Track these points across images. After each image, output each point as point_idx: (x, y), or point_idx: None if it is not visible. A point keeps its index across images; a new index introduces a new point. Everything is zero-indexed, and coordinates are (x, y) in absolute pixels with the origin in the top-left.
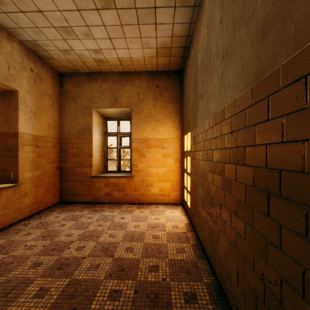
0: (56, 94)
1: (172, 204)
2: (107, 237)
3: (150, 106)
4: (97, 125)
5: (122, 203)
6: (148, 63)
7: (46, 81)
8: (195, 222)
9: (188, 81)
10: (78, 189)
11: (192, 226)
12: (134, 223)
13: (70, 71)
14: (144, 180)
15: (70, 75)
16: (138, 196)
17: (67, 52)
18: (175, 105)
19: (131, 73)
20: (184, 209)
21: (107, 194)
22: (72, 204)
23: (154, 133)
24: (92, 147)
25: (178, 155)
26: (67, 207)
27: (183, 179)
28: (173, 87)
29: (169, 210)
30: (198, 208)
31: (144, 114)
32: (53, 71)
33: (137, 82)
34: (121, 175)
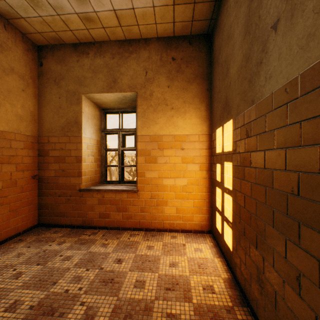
0: (32, 75)
1: (195, 231)
2: (79, 316)
3: (163, 88)
4: (89, 118)
5: (123, 228)
6: (161, 19)
7: (13, 53)
8: (253, 292)
9: (227, 34)
10: (62, 207)
11: (240, 289)
12: (135, 274)
13: (51, 43)
14: (154, 196)
15: (52, 48)
16: (145, 219)
17: (35, 0)
18: (199, 86)
19: (136, 42)
20: (216, 243)
21: (102, 216)
22: (54, 227)
23: (169, 128)
24: (82, 148)
25: (204, 159)
26: (44, 234)
27: (212, 196)
28: (197, 59)
29: (193, 245)
30: (264, 272)
31: (154, 100)
32: (26, 42)
33: (145, 53)
34: (122, 187)
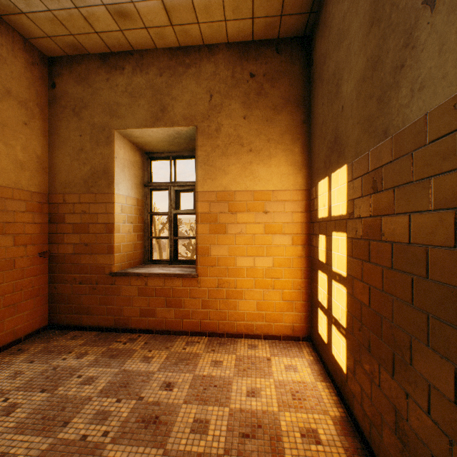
0: (39, 101)
1: (285, 338)
2: None
3: (236, 119)
4: (125, 165)
5: (175, 332)
6: (233, 14)
7: (10, 67)
8: (386, 447)
9: (337, 32)
10: (85, 299)
11: (361, 437)
12: (193, 408)
13: (68, 53)
14: (222, 283)
15: (69, 61)
16: (210, 318)
17: None
18: (292, 116)
19: (196, 50)
20: (318, 357)
21: (144, 313)
22: (73, 330)
23: (246, 180)
24: (114, 210)
25: (299, 228)
26: (57, 340)
27: (312, 284)
28: (289, 75)
29: (282, 360)
30: (409, 419)
31: (223, 138)
32: (31, 51)
33: (209, 67)
34: (174, 270)
